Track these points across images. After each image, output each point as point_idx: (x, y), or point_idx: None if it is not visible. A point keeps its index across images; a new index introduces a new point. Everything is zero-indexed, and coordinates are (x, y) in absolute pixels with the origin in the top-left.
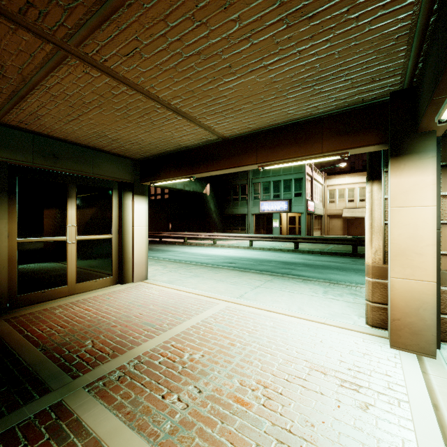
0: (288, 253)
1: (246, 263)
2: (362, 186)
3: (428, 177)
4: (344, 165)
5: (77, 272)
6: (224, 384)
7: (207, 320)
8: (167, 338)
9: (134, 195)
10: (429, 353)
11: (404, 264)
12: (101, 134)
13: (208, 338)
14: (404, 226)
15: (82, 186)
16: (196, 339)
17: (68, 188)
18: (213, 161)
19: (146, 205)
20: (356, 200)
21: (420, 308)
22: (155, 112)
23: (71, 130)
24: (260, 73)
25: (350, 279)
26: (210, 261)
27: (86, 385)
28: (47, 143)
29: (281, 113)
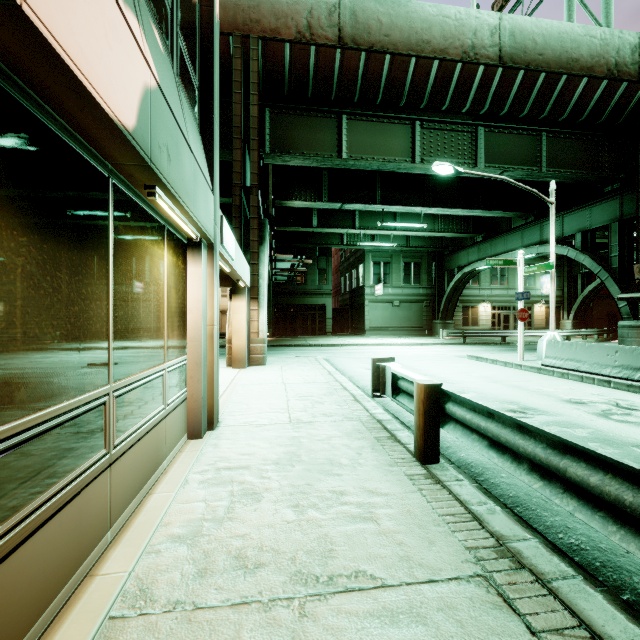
0: None
1: None
2: None
3: (244, 303)
4: None
5: None
6: None
7: None
8: None
9: None
10: (244, 367)
11: (237, 335)
12: None
13: None
14: (237, 321)
15: None
16: None
17: None
18: None
19: None
20: None
21: (241, 351)
22: None
23: None
24: None
25: None
26: None
27: None
28: None
29: None
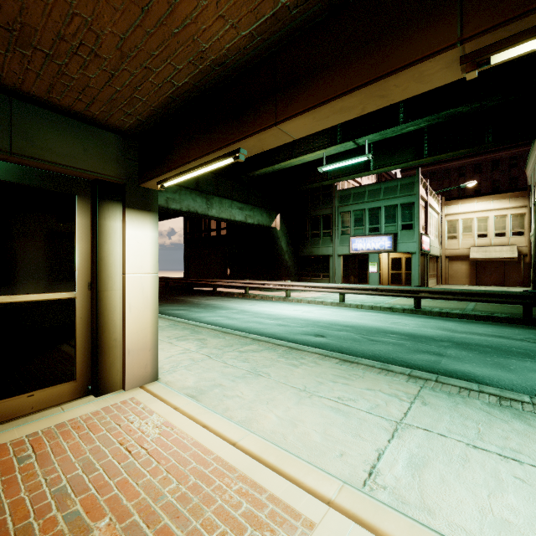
0: (406, 316)
1: (343, 336)
2: (501, 213)
3: None
4: (473, 184)
5: None
6: None
7: None
8: None
9: (125, 208)
10: None
11: None
12: None
13: None
14: None
15: None
16: None
17: None
18: (292, 89)
19: (153, 231)
20: (491, 234)
21: None
22: None
23: None
24: None
25: None
26: (282, 330)
27: None
28: None
29: None
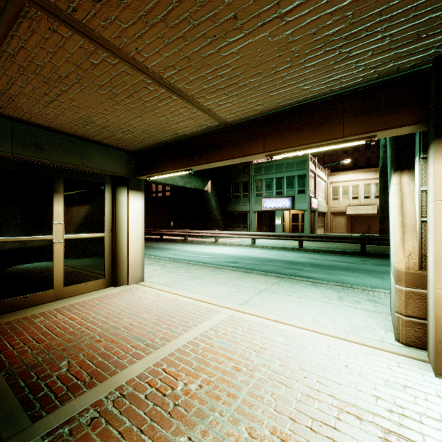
0: (292, 252)
1: (249, 263)
2: (367, 182)
3: None
4: (348, 161)
5: (65, 274)
6: (228, 434)
7: (207, 334)
8: (159, 359)
9: (129, 190)
10: None
11: None
12: (88, 120)
13: (208, 359)
14: None
15: (70, 180)
16: (193, 360)
17: (54, 182)
18: (214, 151)
19: (142, 201)
20: (360, 197)
21: None
22: (145, 90)
23: (53, 116)
24: (273, 28)
25: (363, 282)
26: (211, 260)
27: (46, 433)
28: (29, 131)
29: (294, 89)
